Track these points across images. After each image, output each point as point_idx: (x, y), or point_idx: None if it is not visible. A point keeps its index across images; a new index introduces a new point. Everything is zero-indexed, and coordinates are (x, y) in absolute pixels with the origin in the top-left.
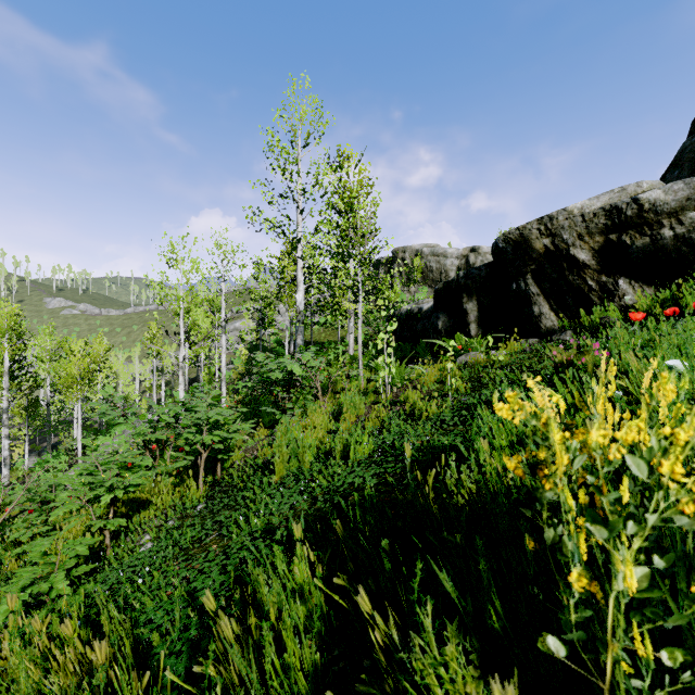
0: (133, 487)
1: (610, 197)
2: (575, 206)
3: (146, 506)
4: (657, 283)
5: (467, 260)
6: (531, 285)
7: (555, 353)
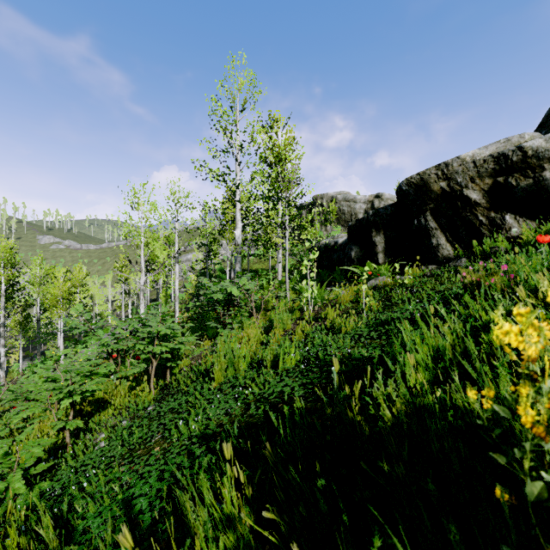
0: (89, 392)
1: (497, 146)
2: (467, 155)
3: (105, 407)
4: (539, 218)
5: (372, 204)
6: (430, 220)
7: (465, 274)
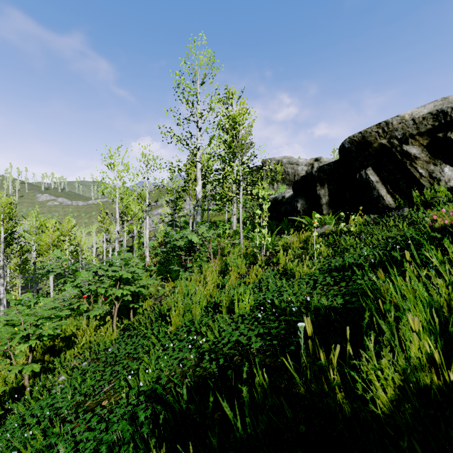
0: (47, 336)
1: (435, 105)
2: (406, 114)
3: (71, 346)
4: None
5: (312, 166)
6: (371, 174)
7: (435, 217)
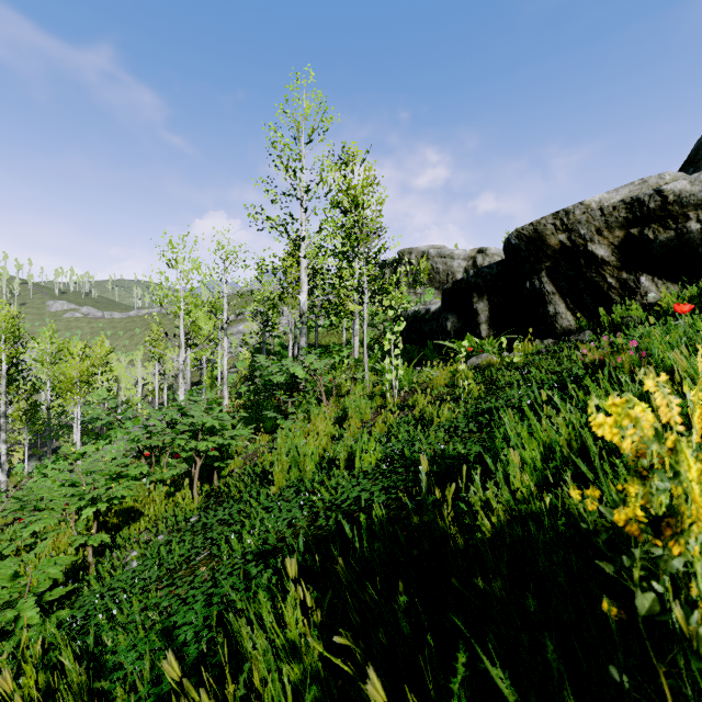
0: (117, 499)
1: (630, 189)
2: (592, 200)
3: (136, 518)
4: (682, 280)
5: (474, 261)
6: (546, 283)
7: (585, 352)
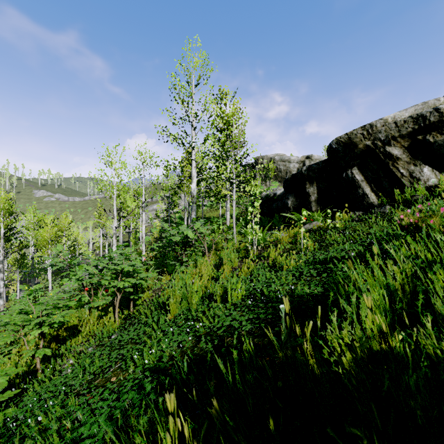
0: (57, 323)
1: (415, 109)
2: (389, 117)
3: (76, 334)
4: None
5: (304, 164)
6: (357, 173)
7: (403, 216)
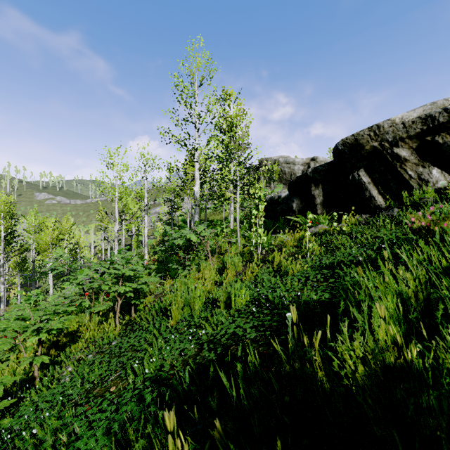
0: (55, 330)
1: (424, 109)
2: (396, 118)
3: (75, 340)
4: None
5: (309, 166)
6: (363, 175)
7: (414, 219)
